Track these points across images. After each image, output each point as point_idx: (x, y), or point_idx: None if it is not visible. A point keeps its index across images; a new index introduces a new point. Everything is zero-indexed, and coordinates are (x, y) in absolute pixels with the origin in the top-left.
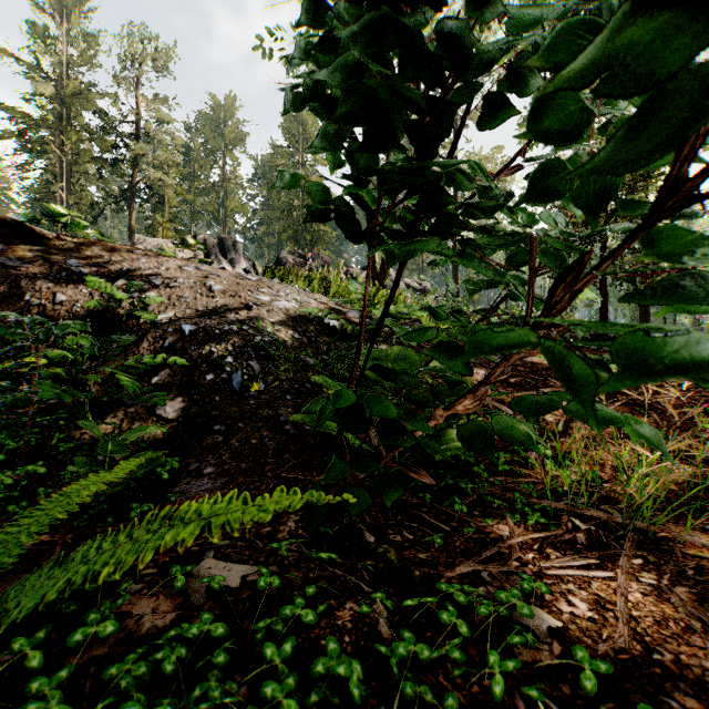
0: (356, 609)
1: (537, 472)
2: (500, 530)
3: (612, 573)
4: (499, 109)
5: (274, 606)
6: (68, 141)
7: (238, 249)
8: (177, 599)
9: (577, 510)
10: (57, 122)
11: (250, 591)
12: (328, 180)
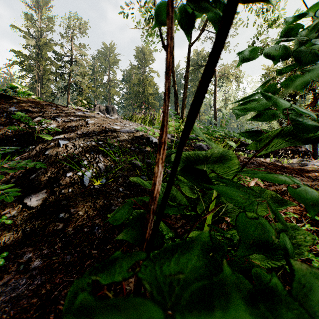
0: None
1: None
2: None
3: None
4: None
5: None
6: (41, 65)
7: (114, 111)
8: None
9: None
10: (36, 57)
11: None
12: None
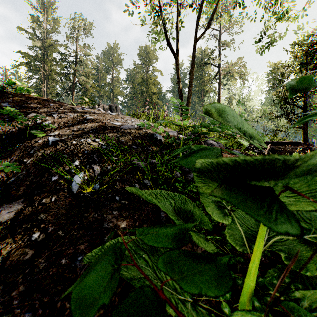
0: None
1: None
2: None
3: None
4: None
5: None
6: (46, 65)
7: (118, 110)
8: None
9: None
10: (42, 57)
11: None
12: None
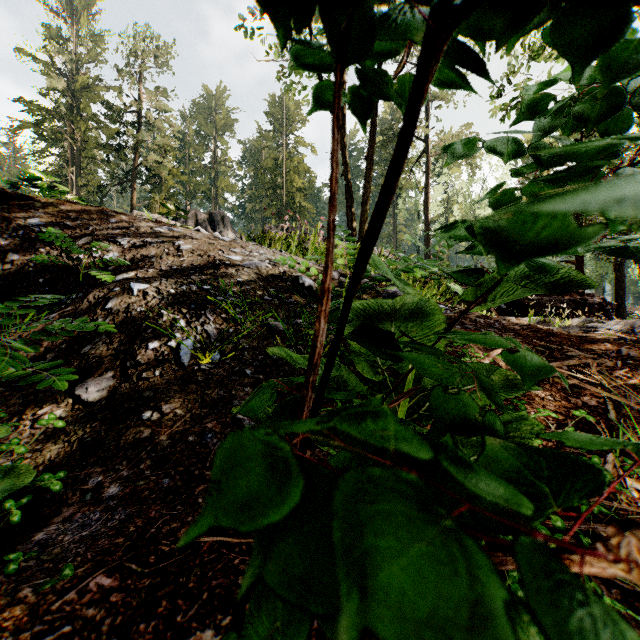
0: None
1: (633, 508)
2: None
3: None
4: None
5: None
6: (77, 129)
7: (226, 223)
8: None
9: None
10: (68, 113)
11: None
12: None
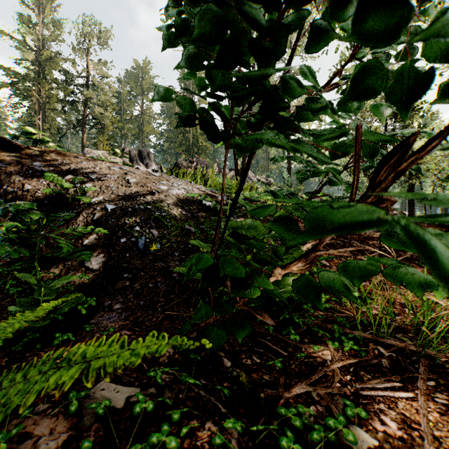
0: (213, 429)
1: (348, 308)
2: (324, 354)
3: (412, 394)
4: (325, 38)
5: (148, 426)
6: (43, 89)
7: (151, 157)
8: (73, 419)
9: (380, 339)
10: (36, 77)
11: (132, 411)
12: (196, 94)
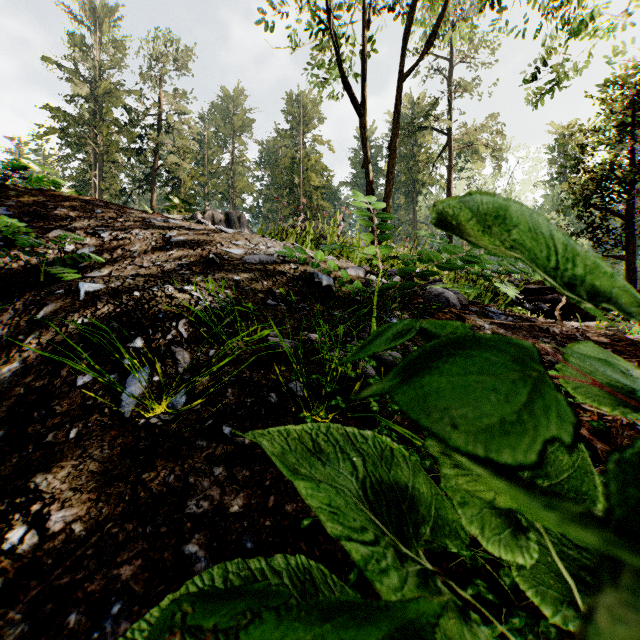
0: None
1: None
2: None
3: None
4: None
5: None
6: (100, 134)
7: (243, 223)
8: None
9: None
10: (91, 118)
11: None
12: None
